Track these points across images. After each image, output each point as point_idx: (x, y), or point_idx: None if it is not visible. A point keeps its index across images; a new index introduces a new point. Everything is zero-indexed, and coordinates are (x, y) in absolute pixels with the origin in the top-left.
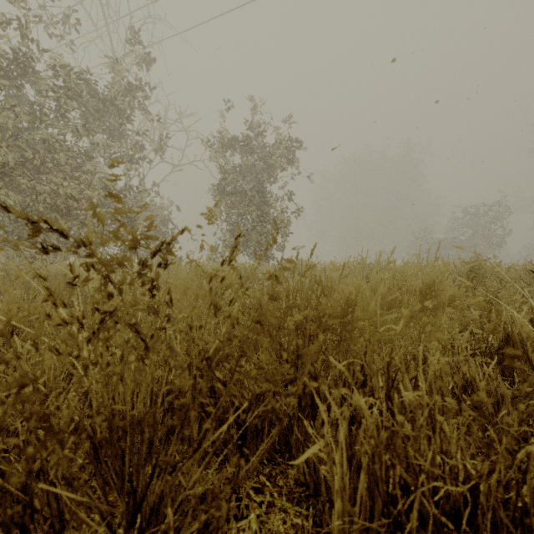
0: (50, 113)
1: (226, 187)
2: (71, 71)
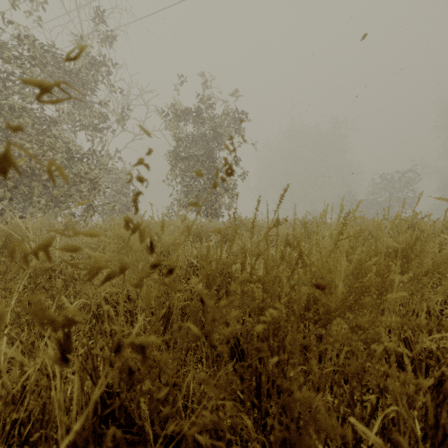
0: (15, 80)
1: (180, 153)
2: (33, 40)
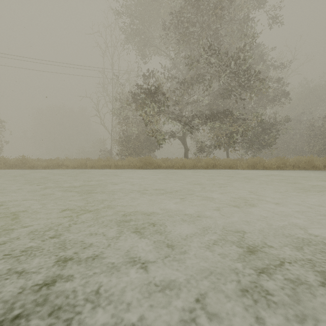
0: None
1: None
2: None
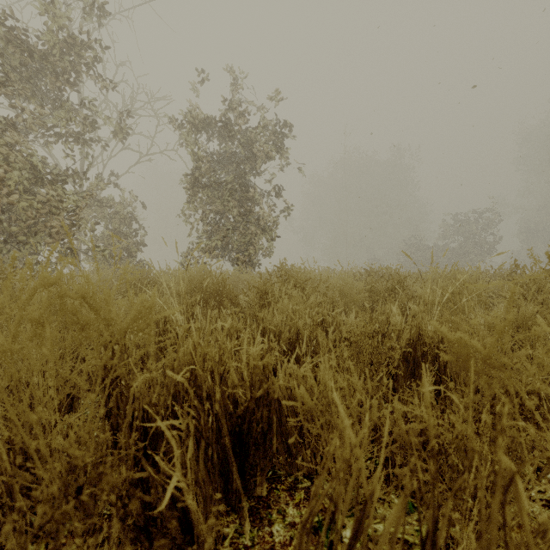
0: None
1: (201, 177)
2: None
